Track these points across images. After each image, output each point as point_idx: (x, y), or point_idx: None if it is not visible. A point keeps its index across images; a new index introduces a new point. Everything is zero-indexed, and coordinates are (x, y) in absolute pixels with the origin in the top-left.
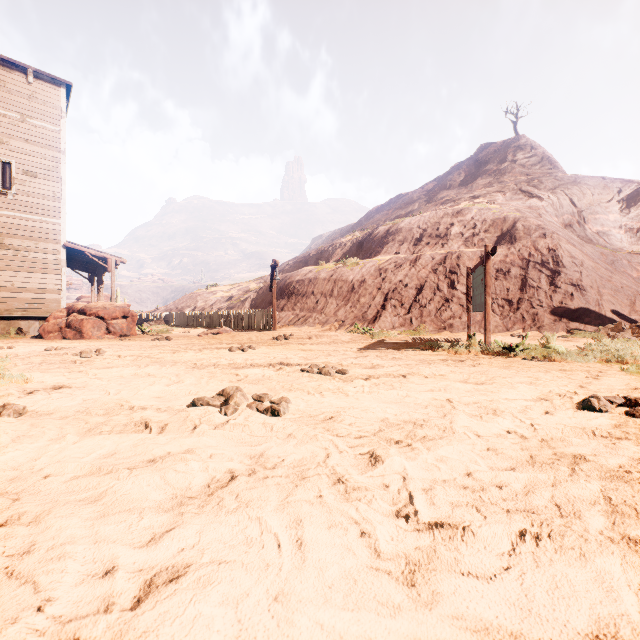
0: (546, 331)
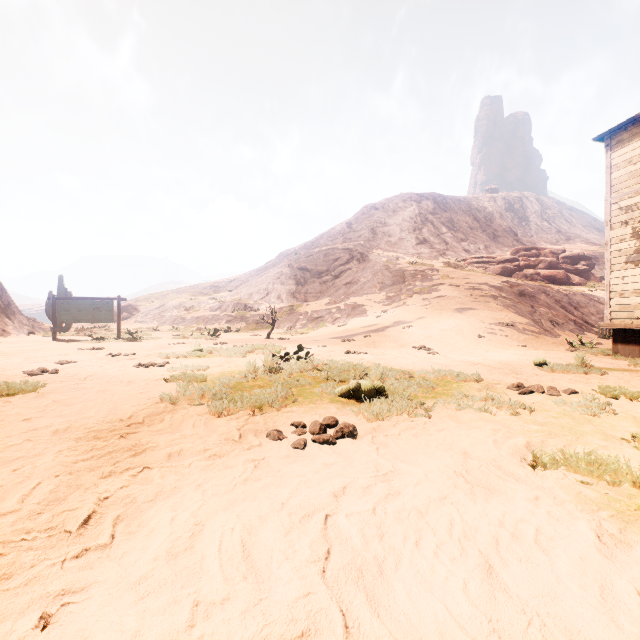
0: (26, 334)
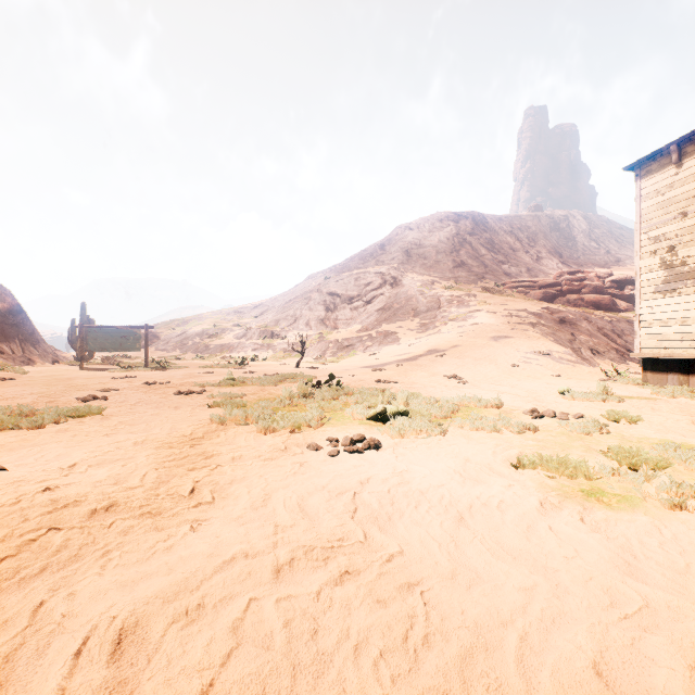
0: (51, 363)
